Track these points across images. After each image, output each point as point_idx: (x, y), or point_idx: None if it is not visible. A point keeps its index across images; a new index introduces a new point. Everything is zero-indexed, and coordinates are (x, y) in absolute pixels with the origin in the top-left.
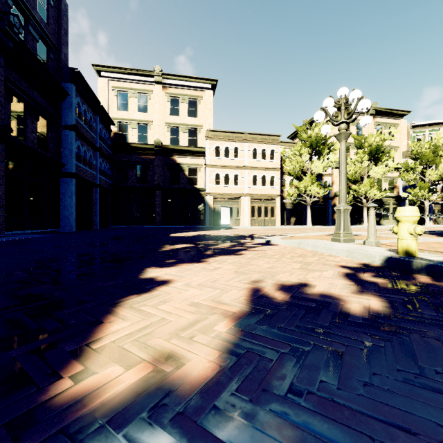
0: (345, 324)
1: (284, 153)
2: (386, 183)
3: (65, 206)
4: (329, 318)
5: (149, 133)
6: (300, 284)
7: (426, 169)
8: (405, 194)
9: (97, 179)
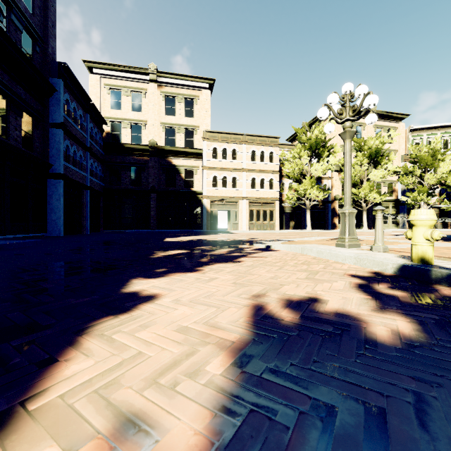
0: (375, 358)
1: (284, 155)
2: (385, 186)
3: (52, 209)
4: (353, 348)
5: (143, 133)
6: (309, 299)
7: (425, 173)
8: (404, 198)
9: (88, 181)
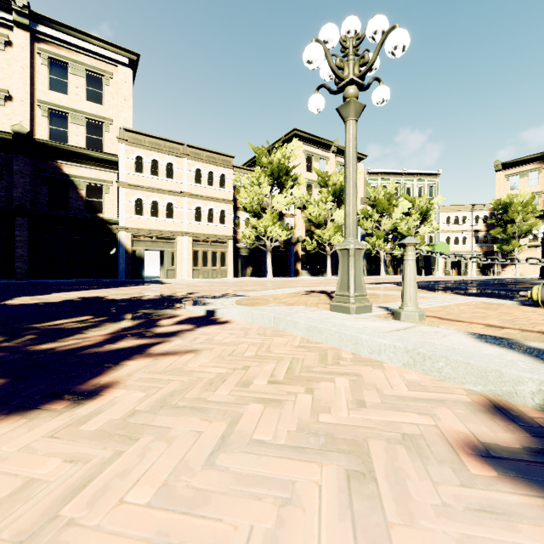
0: None
1: (239, 180)
2: None
3: None
4: None
5: None
6: None
7: (382, 217)
8: (364, 243)
9: None
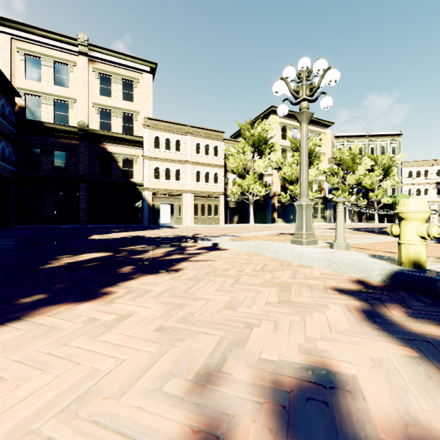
0: None
1: (228, 150)
2: (316, 185)
3: None
4: None
5: (70, 112)
6: (317, 379)
7: (347, 174)
8: (331, 196)
9: None
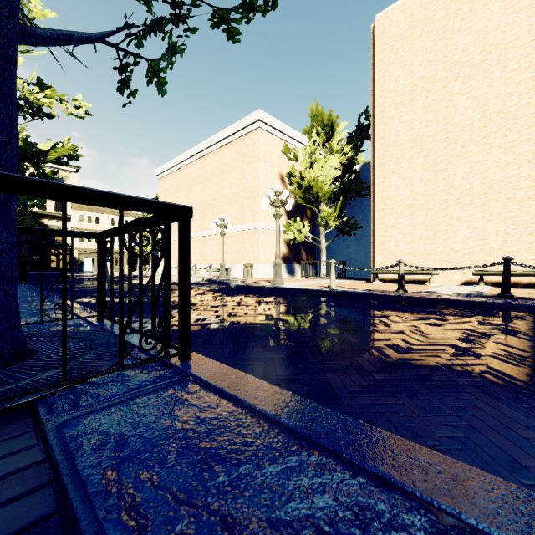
0: None
1: None
2: None
3: None
4: None
5: None
6: None
7: None
8: None
9: None
